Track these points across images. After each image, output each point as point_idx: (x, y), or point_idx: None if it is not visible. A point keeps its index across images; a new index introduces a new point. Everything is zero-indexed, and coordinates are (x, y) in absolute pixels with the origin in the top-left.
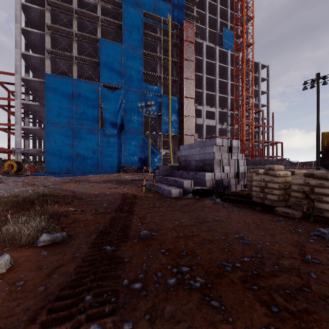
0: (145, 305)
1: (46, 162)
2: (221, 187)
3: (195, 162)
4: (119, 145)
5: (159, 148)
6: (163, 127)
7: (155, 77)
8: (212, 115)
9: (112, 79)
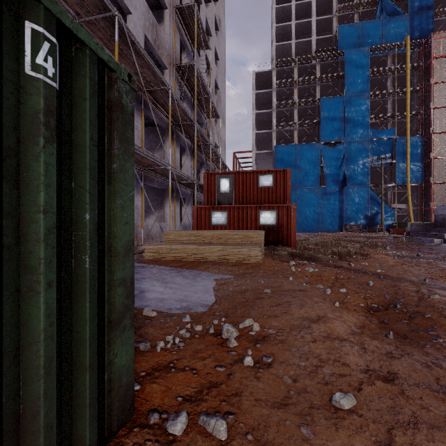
0: (442, 253)
1: None
2: None
3: None
4: (340, 202)
5: (391, 202)
6: (397, 177)
7: (385, 118)
8: None
9: (333, 135)
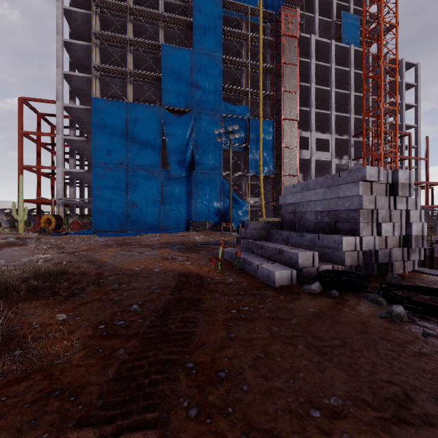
0: None
1: (92, 216)
2: (375, 266)
3: (314, 216)
4: (188, 191)
5: (245, 195)
6: (250, 165)
7: (239, 93)
8: (324, 146)
9: (179, 99)
